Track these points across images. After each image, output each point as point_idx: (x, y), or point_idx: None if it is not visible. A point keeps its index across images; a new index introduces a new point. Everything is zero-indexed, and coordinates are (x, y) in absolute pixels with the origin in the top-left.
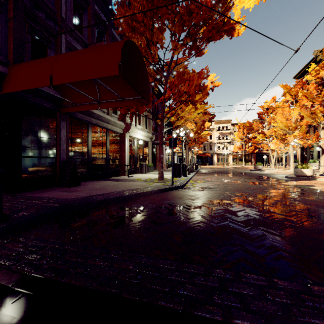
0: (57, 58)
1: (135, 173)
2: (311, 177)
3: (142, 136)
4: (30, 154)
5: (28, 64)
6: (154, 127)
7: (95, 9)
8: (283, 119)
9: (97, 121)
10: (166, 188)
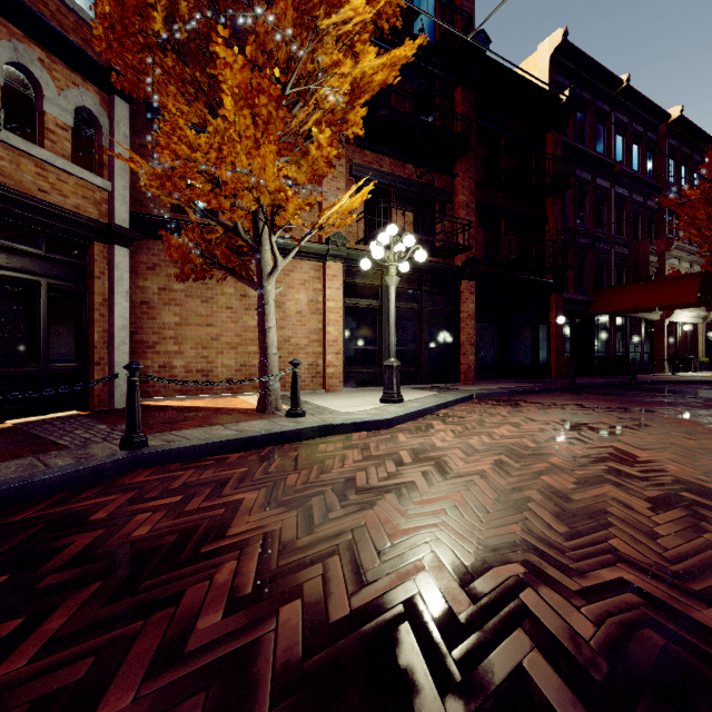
0: (639, 291)
1: (677, 372)
2: None
3: (688, 318)
4: (597, 350)
5: (611, 294)
6: None
7: (632, 200)
8: None
9: (635, 314)
10: None
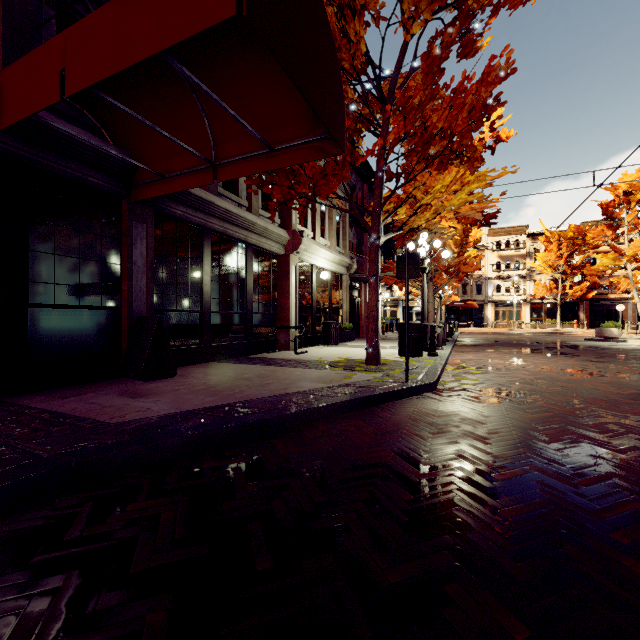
0: (81, 21)
1: (314, 345)
2: None
3: (328, 262)
4: (53, 300)
5: (21, 59)
6: (355, 245)
7: None
8: None
9: (225, 226)
10: (390, 390)
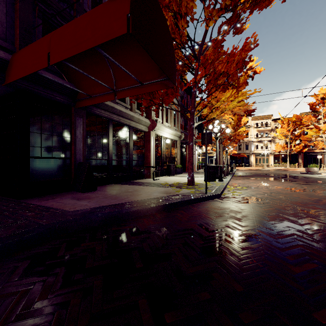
0: (57, 30)
1: (162, 176)
2: None
3: (170, 134)
4: (40, 154)
5: (29, 46)
6: (183, 125)
7: None
8: None
9: (119, 118)
10: (198, 197)
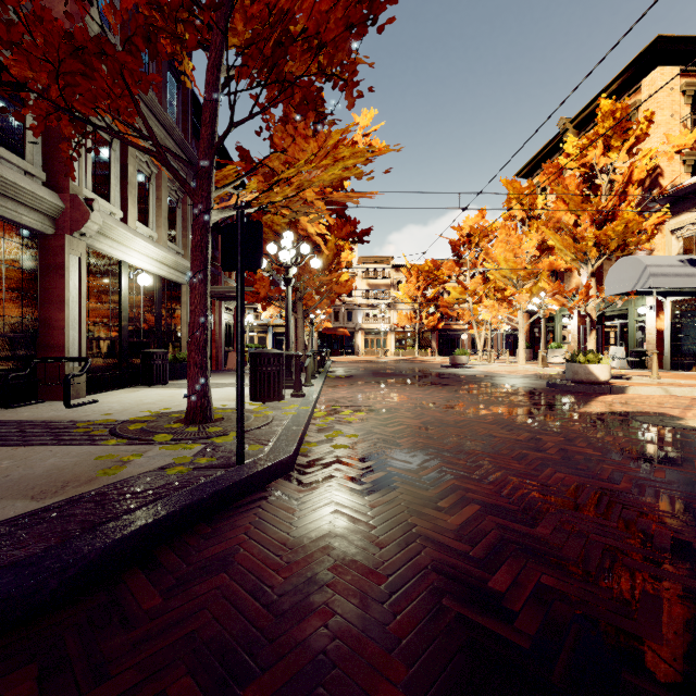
0: None
1: (124, 387)
2: (605, 384)
3: (154, 262)
4: None
5: None
6: None
7: None
8: (509, 254)
9: None
10: (191, 502)
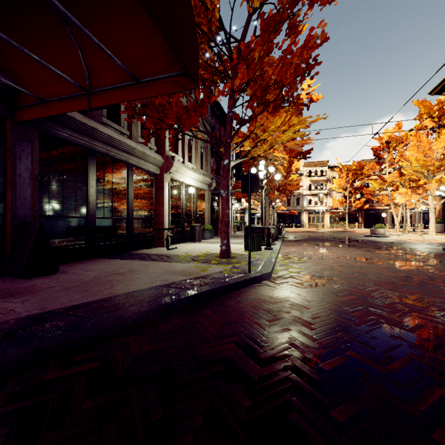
0: None
1: (183, 242)
2: None
3: (194, 180)
4: None
5: None
6: (215, 169)
7: None
8: (419, 155)
9: (108, 148)
10: (236, 281)
